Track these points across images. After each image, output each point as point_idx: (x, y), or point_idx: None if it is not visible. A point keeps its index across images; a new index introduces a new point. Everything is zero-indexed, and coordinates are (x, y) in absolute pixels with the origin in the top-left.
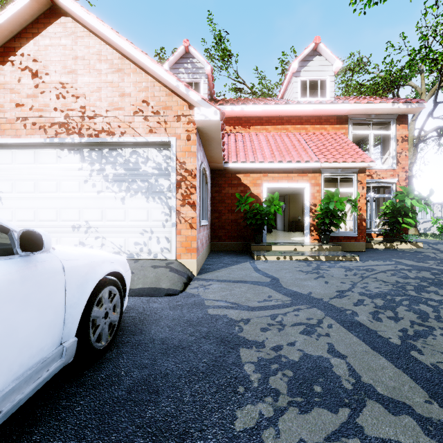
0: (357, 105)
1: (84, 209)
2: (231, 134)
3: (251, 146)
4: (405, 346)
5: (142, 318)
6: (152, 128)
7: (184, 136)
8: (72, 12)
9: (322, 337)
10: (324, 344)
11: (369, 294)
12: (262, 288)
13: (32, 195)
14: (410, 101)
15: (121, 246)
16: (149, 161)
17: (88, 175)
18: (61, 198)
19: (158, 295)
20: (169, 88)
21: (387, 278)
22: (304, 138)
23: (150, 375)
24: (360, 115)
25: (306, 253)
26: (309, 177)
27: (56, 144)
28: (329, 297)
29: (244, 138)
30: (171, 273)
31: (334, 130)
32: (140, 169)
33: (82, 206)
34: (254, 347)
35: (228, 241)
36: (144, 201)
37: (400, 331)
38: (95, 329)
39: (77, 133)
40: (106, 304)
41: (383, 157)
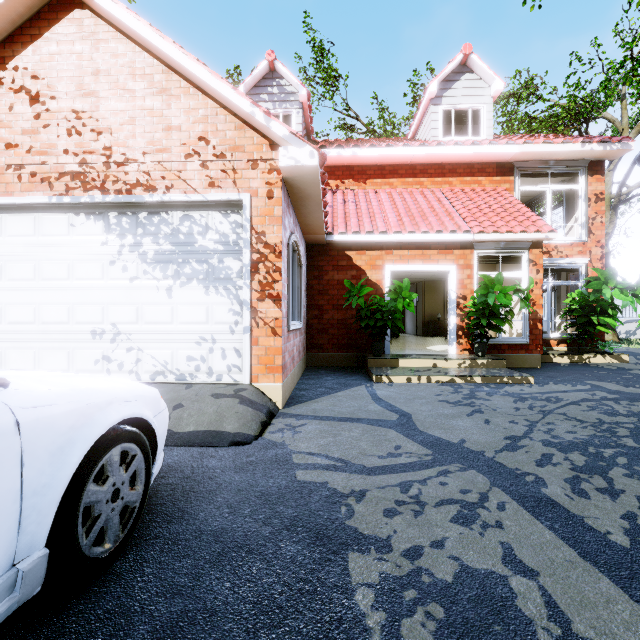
0: (528, 146)
1: (110, 305)
2: (338, 192)
3: (368, 209)
4: (639, 551)
5: (188, 488)
6: (214, 180)
7: (263, 191)
8: (90, 0)
9: (490, 530)
10: (496, 545)
11: (558, 444)
12: (385, 433)
13: (32, 284)
14: (608, 140)
15: (166, 363)
16: (209, 231)
17: (117, 253)
18: (76, 288)
19: (218, 443)
20: (240, 117)
21: (583, 415)
22: (448, 196)
23: (185, 613)
24: (533, 162)
25: (452, 372)
26: (455, 255)
27: (67, 205)
28: (494, 449)
29: (357, 197)
30: (241, 406)
31: (493, 184)
32: (195, 244)
33: (107, 301)
34: (373, 550)
35: (332, 353)
36: (201, 292)
37: (624, 517)
38: (92, 523)
39: (99, 189)
40: (116, 476)
41: (567, 225)
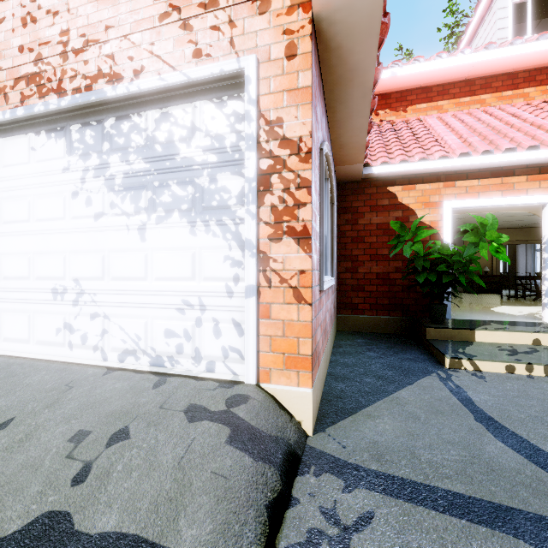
0: None
1: (72, 253)
2: None
3: (413, 136)
4: None
5: None
6: (200, 45)
7: (278, 47)
8: None
9: None
10: None
11: None
12: None
13: None
14: None
15: (138, 338)
16: (195, 134)
17: (79, 180)
18: (36, 232)
19: None
20: None
21: None
22: (526, 110)
23: None
24: None
25: None
26: None
27: (27, 123)
28: None
29: (396, 127)
30: (231, 450)
31: None
32: (176, 156)
33: (69, 248)
34: None
35: (369, 315)
36: (185, 231)
37: None
38: None
39: (55, 91)
40: None
41: None
